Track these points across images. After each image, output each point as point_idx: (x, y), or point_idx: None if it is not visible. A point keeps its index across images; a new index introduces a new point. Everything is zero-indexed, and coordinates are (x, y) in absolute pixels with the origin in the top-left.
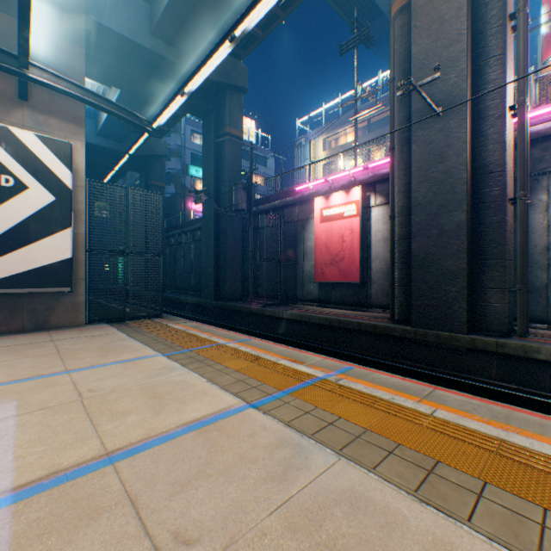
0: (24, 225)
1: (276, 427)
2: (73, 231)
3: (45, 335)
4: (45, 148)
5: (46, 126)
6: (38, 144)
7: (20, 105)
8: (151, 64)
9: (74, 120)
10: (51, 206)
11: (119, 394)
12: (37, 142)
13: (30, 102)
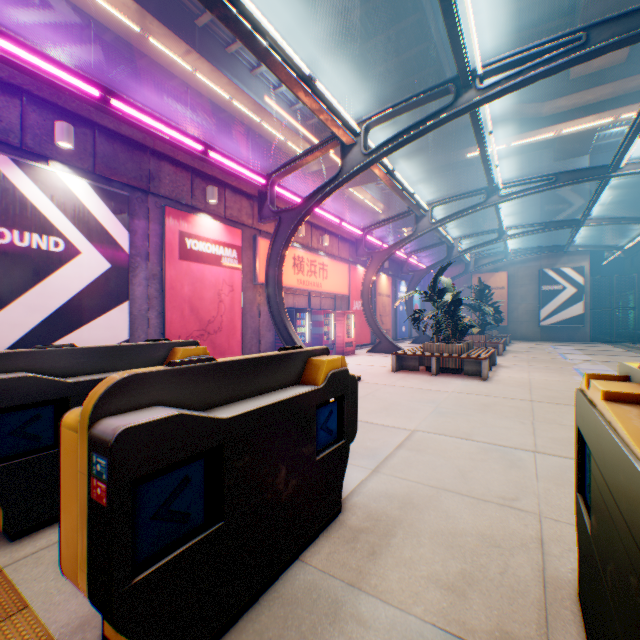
0: (564, 302)
1: (629, 352)
2: (582, 302)
3: (571, 342)
4: (571, 272)
5: (571, 260)
6: (568, 271)
7: (561, 256)
8: (636, 178)
9: (582, 253)
10: (573, 293)
11: (595, 348)
12: (568, 270)
13: (565, 253)
